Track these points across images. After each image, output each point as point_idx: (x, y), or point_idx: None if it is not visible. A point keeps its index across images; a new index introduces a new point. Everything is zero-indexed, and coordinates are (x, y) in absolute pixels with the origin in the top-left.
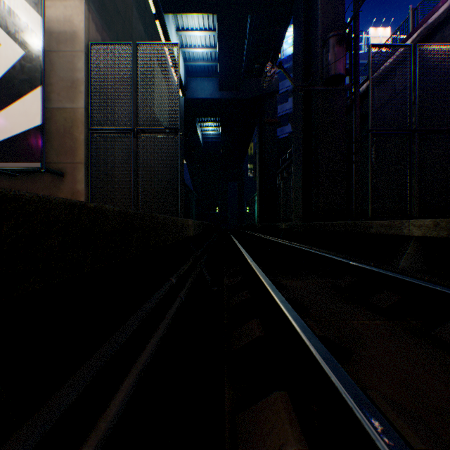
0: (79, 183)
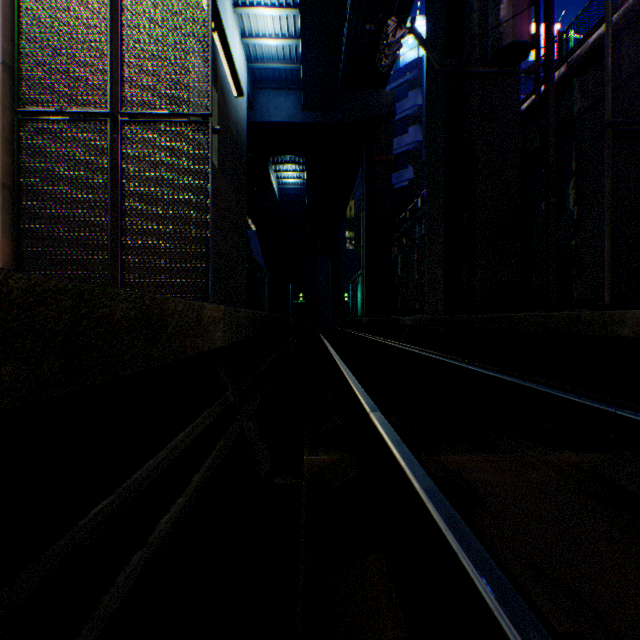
0: None
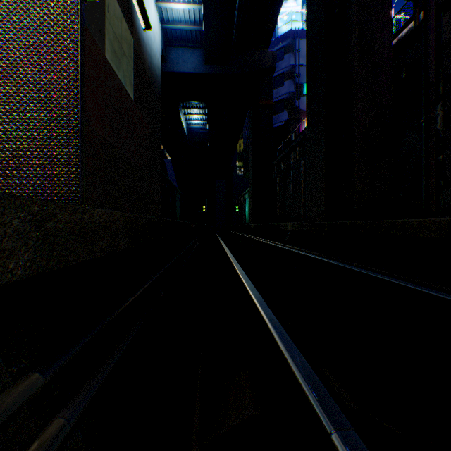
0: None
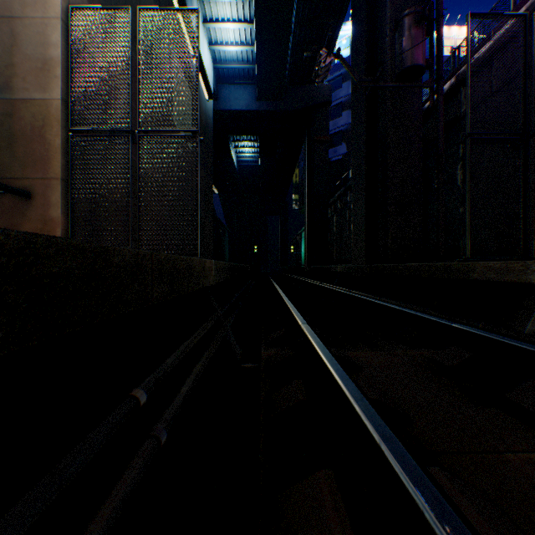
0: (54, 208)
